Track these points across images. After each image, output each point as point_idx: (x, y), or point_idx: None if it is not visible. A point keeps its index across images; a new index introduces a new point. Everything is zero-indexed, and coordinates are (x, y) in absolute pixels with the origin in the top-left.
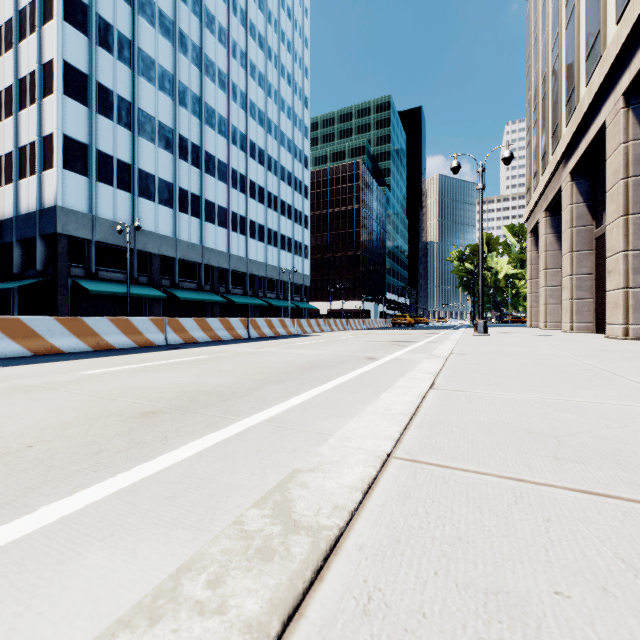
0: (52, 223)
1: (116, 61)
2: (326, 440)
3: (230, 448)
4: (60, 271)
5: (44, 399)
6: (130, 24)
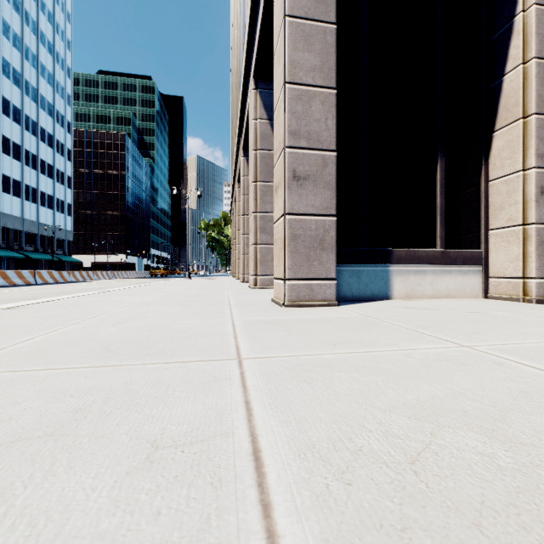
0: None
1: None
2: None
3: None
4: None
5: (9, 294)
6: None
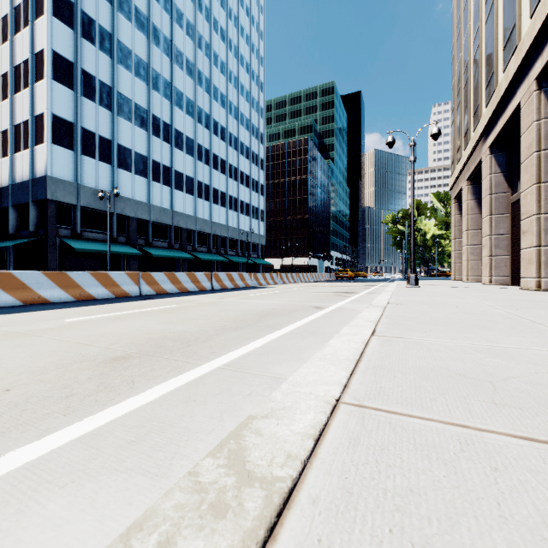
0: (43, 190)
1: (98, 51)
2: (279, 384)
3: (191, 392)
4: (50, 232)
5: (27, 345)
6: (110, 19)
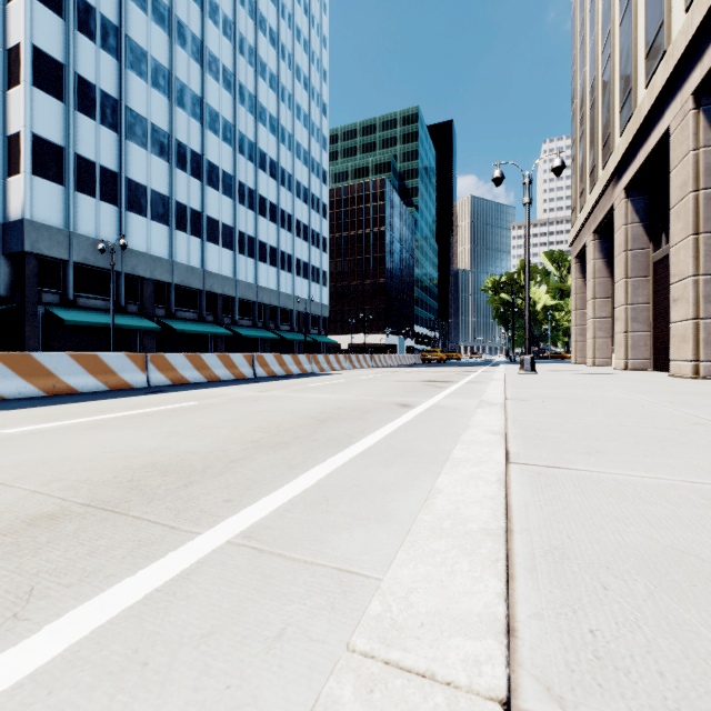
0: (19, 239)
1: (99, 50)
2: (348, 593)
3: (147, 628)
4: (29, 297)
5: None
6: (116, 7)
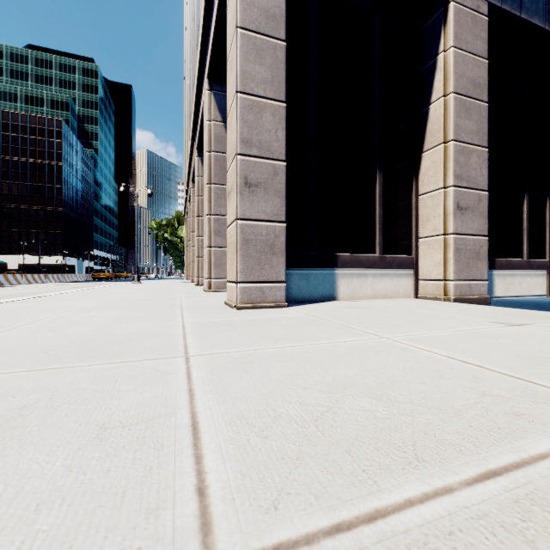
0: None
1: None
2: None
3: None
4: None
5: None
6: None
